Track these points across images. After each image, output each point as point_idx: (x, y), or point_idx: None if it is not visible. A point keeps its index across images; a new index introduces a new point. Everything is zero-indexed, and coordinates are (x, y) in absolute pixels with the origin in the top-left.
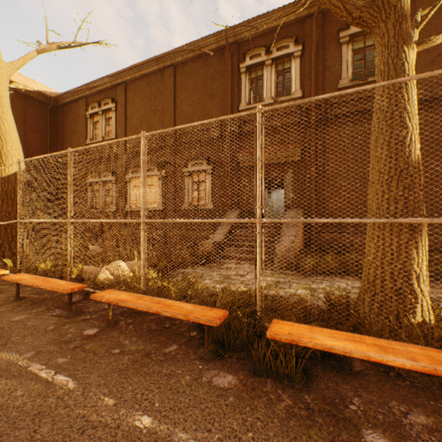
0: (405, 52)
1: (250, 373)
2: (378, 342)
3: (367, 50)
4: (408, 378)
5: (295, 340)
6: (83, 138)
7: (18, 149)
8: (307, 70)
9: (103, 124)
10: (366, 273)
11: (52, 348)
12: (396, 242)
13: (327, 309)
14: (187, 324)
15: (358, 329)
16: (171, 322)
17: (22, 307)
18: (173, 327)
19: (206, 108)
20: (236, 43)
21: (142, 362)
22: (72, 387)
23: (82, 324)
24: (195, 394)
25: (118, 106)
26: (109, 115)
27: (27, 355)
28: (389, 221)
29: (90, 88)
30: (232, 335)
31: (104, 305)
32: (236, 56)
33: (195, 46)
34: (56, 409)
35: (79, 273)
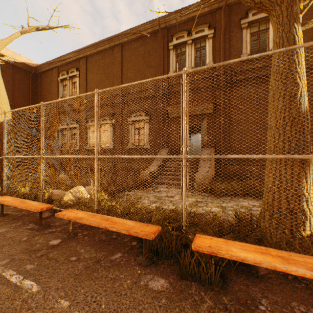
0: (296, 28)
1: (178, 277)
2: (281, 254)
3: (261, 33)
4: (303, 280)
5: (214, 252)
6: (56, 97)
7: (6, 104)
8: (217, 47)
9: (70, 87)
10: (266, 196)
11: (23, 256)
12: (290, 173)
13: (235, 222)
14: (129, 235)
15: (262, 241)
16: (117, 234)
17: (4, 222)
18: (118, 237)
19: (145, 75)
20: (166, 28)
21: (93, 268)
22: (36, 291)
23: (49, 235)
24: (134, 296)
25: (81, 74)
26: (74, 80)
27: (2, 262)
28: (286, 157)
29: (60, 61)
30: (164, 246)
31: (67, 220)
32: (166, 38)
33: (136, 30)
34: (20, 311)
35: (48, 195)
